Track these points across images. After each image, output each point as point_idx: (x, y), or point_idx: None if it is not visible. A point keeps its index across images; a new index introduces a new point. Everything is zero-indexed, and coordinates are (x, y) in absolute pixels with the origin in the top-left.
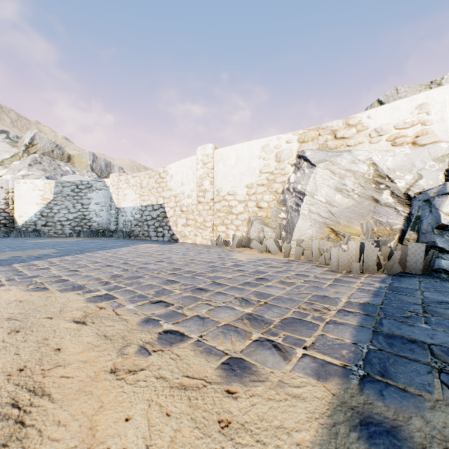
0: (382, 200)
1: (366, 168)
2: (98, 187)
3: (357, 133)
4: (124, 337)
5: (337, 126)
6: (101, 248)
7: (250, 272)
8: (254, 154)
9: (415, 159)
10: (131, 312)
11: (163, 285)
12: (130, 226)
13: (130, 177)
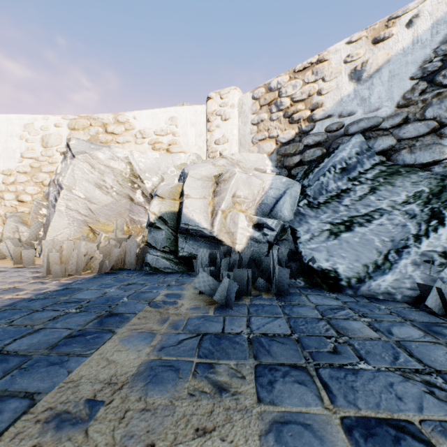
0: (136, 199)
1: (124, 167)
2: None
3: (126, 131)
4: None
5: (108, 120)
6: None
7: None
8: (13, 132)
9: (162, 164)
10: None
11: None
12: None
13: None
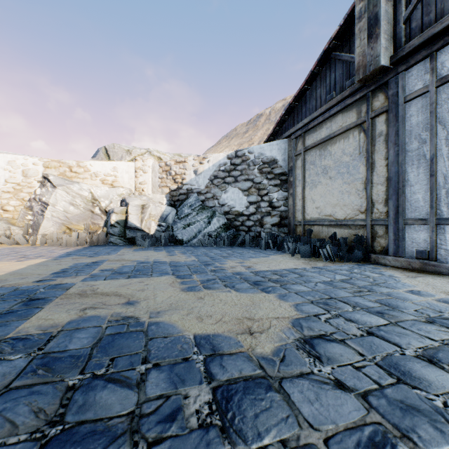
0: (96, 212)
1: (88, 194)
2: None
3: (85, 172)
4: None
5: (72, 164)
6: None
7: (8, 251)
8: None
9: (110, 193)
10: None
11: None
12: None
13: None
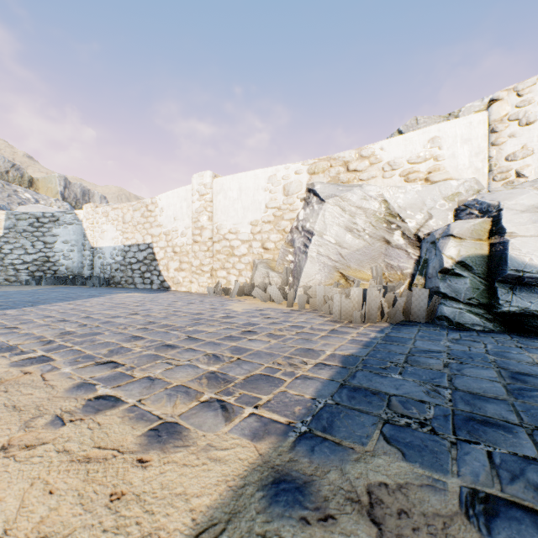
0: (394, 241)
1: (378, 206)
2: (67, 221)
3: (370, 166)
4: (40, 406)
5: (349, 157)
6: (64, 298)
7: (239, 324)
8: (259, 186)
9: (426, 197)
10: (64, 376)
11: (123, 342)
12: (109, 271)
13: (109, 209)
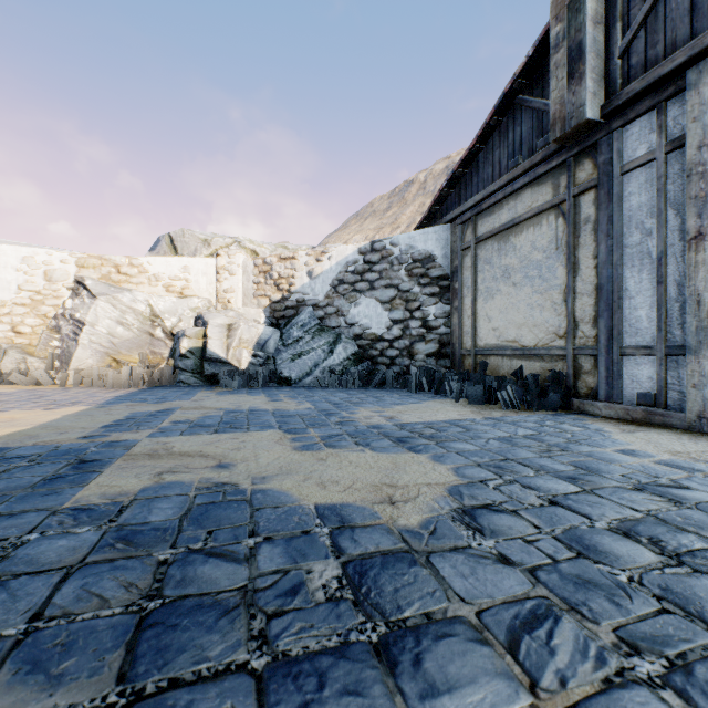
0: (157, 335)
1: (145, 308)
2: None
3: (140, 274)
4: None
5: (121, 262)
6: None
7: (27, 395)
8: (9, 263)
9: (179, 307)
10: None
11: None
12: None
13: None
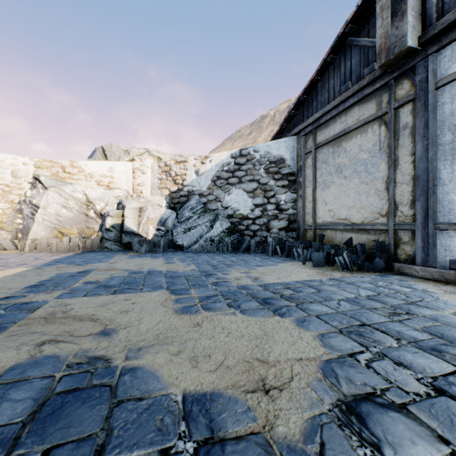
0: (90, 215)
1: (82, 196)
2: None
3: (79, 173)
4: None
5: (66, 164)
6: None
7: None
8: None
9: (106, 195)
10: None
11: None
12: None
13: None
